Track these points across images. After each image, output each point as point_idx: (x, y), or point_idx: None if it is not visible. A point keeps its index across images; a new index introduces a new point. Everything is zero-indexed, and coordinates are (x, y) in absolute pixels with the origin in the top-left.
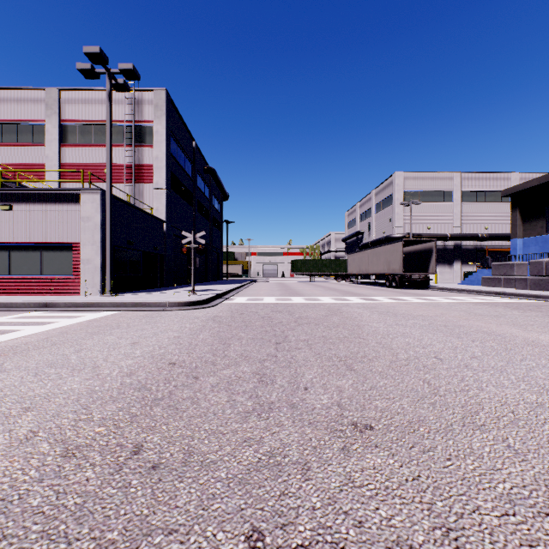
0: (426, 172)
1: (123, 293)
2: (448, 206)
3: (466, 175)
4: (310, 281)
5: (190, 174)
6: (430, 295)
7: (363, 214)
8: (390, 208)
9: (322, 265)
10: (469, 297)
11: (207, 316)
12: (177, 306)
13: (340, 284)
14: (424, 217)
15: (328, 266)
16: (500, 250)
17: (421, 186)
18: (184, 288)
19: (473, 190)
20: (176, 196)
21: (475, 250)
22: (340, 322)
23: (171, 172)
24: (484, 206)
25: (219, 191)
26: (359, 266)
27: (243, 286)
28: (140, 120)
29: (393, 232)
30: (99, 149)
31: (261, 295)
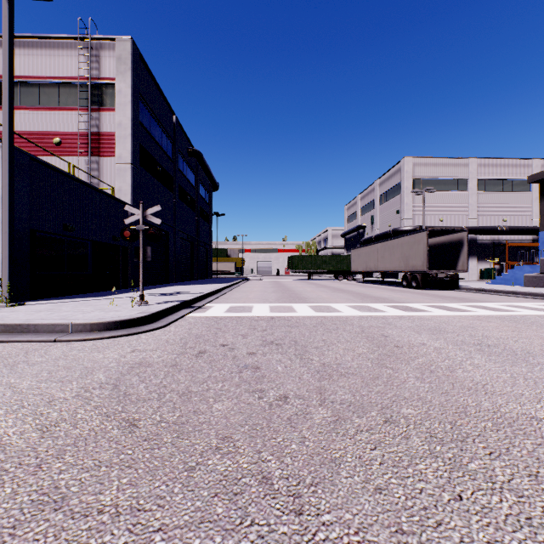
0: (438, 158)
1: (46, 300)
2: (462, 195)
3: (482, 161)
4: (308, 279)
5: (169, 154)
6: (479, 300)
7: (364, 206)
8: (398, 199)
9: (322, 262)
10: (540, 303)
11: (115, 367)
12: (90, 331)
13: (343, 283)
14: (435, 208)
15: (329, 263)
16: (522, 244)
17: (433, 173)
18: (150, 290)
19: (490, 177)
20: (148, 176)
21: (492, 245)
22: (442, 402)
23: (141, 146)
24: (502, 196)
25: (207, 180)
26: (366, 262)
27: (231, 286)
28: (98, 77)
29: (401, 224)
30: (47, 113)
31: (250, 300)
